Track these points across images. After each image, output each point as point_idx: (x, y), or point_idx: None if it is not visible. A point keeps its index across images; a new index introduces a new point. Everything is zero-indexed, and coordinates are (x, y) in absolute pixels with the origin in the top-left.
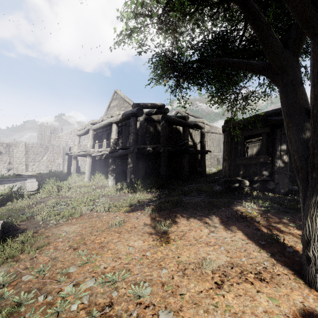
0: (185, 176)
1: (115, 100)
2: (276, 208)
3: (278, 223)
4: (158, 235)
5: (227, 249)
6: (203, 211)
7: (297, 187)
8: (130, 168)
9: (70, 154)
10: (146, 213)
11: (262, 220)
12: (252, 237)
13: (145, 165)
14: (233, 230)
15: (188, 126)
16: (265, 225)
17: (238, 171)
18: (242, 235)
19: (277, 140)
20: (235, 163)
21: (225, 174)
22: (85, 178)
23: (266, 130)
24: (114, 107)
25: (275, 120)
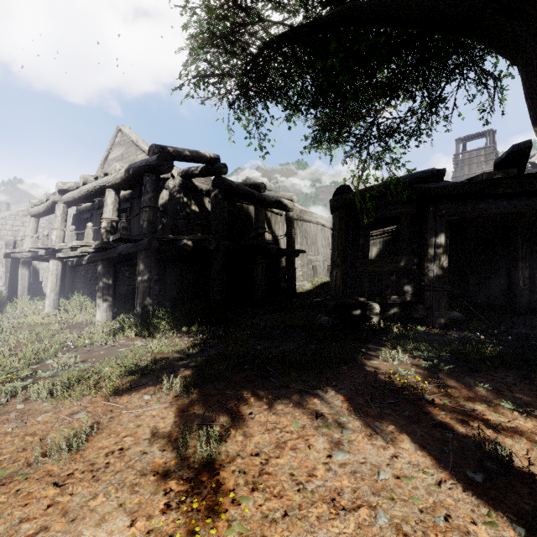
0: (259, 297)
1: (119, 146)
2: (444, 359)
3: (470, 400)
4: (186, 478)
5: (398, 522)
6: (305, 379)
7: (460, 312)
8: (143, 283)
9: (15, 256)
10: (166, 394)
11: (436, 395)
12: (441, 455)
13: (179, 278)
14: (387, 436)
15: (265, 203)
16: (450, 410)
17: (360, 286)
18: (414, 452)
19: (429, 228)
20: (355, 271)
21: (337, 292)
22: (46, 307)
23: (409, 210)
24: (116, 160)
25: (426, 190)
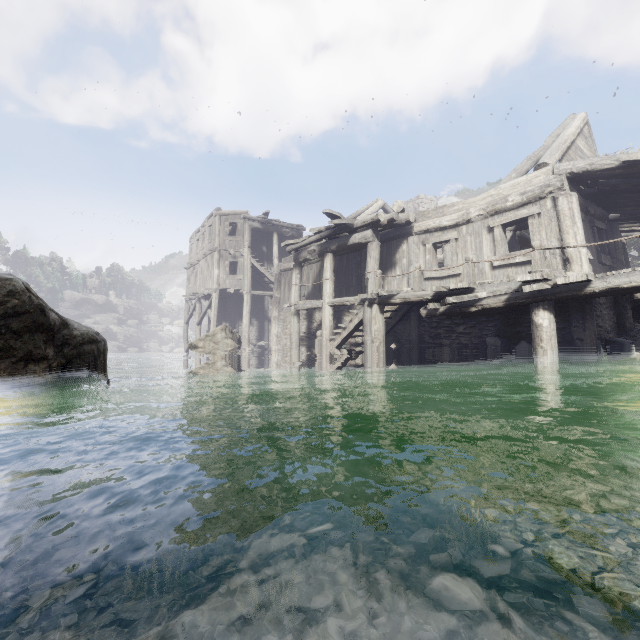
0: None
1: None
2: None
3: None
4: None
5: None
6: None
7: None
8: None
9: None
10: None
11: None
12: None
13: None
14: None
15: None
16: None
17: None
18: None
19: None
20: None
21: None
22: None
23: None
24: None
25: None
